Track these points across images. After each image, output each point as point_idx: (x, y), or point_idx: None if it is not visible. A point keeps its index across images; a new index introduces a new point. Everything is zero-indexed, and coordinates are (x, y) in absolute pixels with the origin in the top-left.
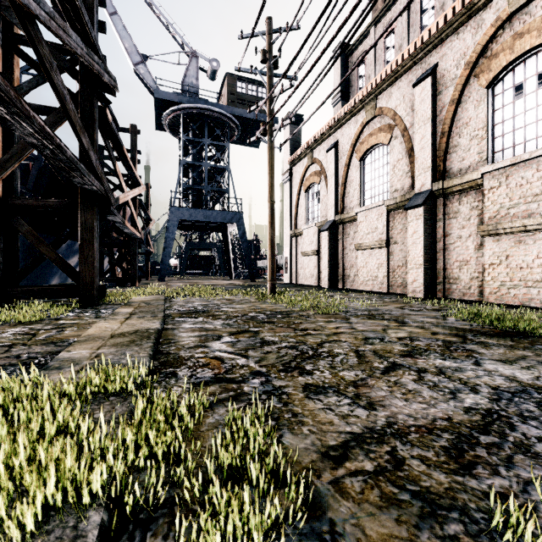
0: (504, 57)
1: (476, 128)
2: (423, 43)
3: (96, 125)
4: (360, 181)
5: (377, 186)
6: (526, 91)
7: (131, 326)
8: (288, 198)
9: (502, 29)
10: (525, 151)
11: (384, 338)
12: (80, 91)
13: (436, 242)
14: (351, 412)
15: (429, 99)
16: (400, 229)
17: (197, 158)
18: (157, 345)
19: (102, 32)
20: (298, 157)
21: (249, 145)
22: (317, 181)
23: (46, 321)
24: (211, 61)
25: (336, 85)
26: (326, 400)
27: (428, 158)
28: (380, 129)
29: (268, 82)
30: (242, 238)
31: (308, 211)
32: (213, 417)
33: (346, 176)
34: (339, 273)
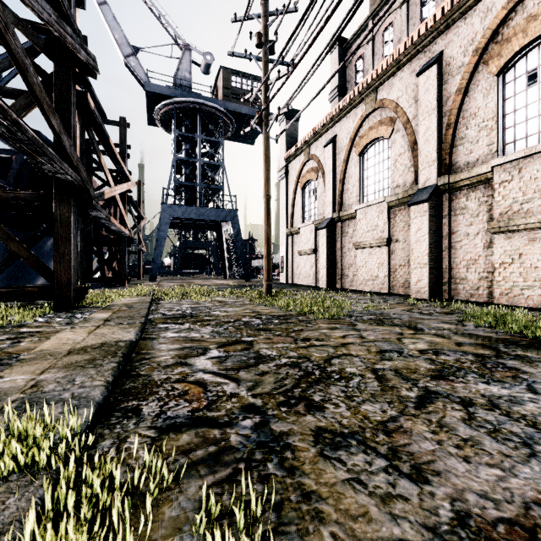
0: (516, 41)
1: (485, 118)
2: (427, 30)
3: (74, 109)
4: (359, 177)
5: (377, 182)
6: (540, 77)
7: (99, 337)
8: (284, 196)
9: (514, 11)
10: (539, 142)
11: (403, 350)
12: (54, 71)
13: (441, 240)
14: (392, 489)
15: (434, 89)
16: (403, 226)
17: (190, 154)
18: (123, 364)
19: (80, 8)
20: (294, 153)
21: (244, 141)
22: (314, 178)
23: (6, 329)
24: (205, 54)
25: (333, 80)
26: (350, 462)
27: (432, 151)
28: (381, 122)
29: (263, 68)
30: (237, 236)
31: (305, 209)
32: (178, 504)
33: (345, 172)
34: (337, 273)
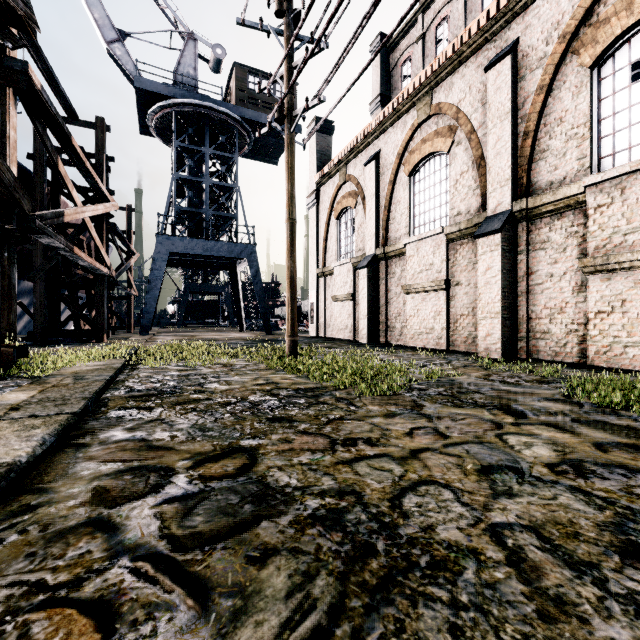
0: (618, 21)
1: (575, 124)
2: (498, 11)
3: None
4: (409, 203)
5: (432, 209)
6: None
7: None
8: (314, 227)
9: None
10: None
11: (520, 466)
12: None
13: (517, 282)
14: None
15: (508, 86)
16: (465, 265)
17: (196, 173)
18: None
19: None
20: (327, 173)
21: (265, 160)
22: (352, 204)
23: None
24: (214, 47)
25: (375, 87)
26: None
27: (506, 168)
28: (437, 132)
29: (285, 45)
30: (255, 278)
31: (340, 243)
32: None
33: (391, 197)
34: (381, 324)
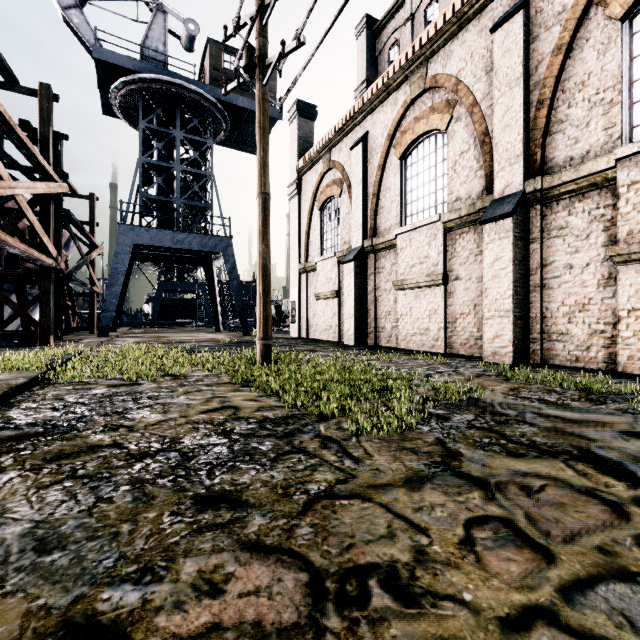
0: None
1: (601, 88)
2: None
3: None
4: (401, 189)
5: (426, 196)
6: None
7: None
8: (296, 219)
9: None
10: None
11: None
12: None
13: (529, 275)
14: None
15: (519, 47)
16: (466, 257)
17: (165, 158)
18: None
19: None
20: (310, 160)
21: (243, 149)
22: (336, 193)
23: None
24: (186, 21)
25: (360, 72)
26: None
27: (516, 142)
28: (433, 108)
29: None
30: (231, 274)
31: (324, 236)
32: None
33: (380, 183)
34: (369, 324)
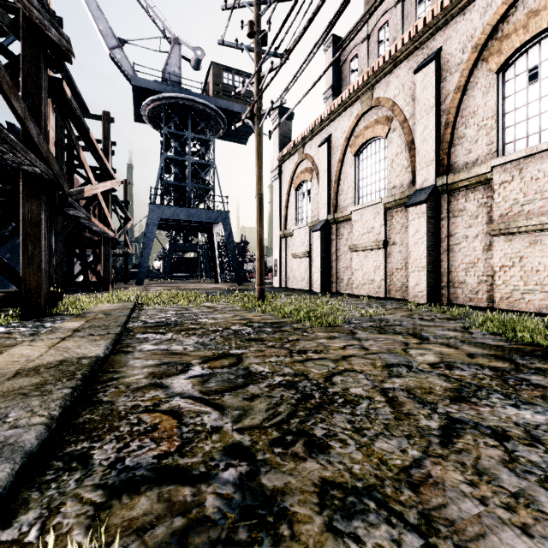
0: (517, 37)
1: (484, 117)
2: (425, 26)
3: (45, 96)
4: (355, 178)
5: (373, 183)
6: (541, 75)
7: (60, 352)
8: (277, 197)
9: (515, 7)
10: (540, 141)
11: (411, 364)
12: (22, 52)
13: (440, 243)
14: None
15: (432, 86)
16: (399, 228)
17: (180, 153)
18: (80, 389)
19: None
20: (288, 153)
21: (236, 141)
22: (308, 178)
23: None
24: (195, 49)
25: (327, 79)
26: (371, 542)
27: (431, 151)
28: (377, 121)
29: (255, 59)
30: (228, 239)
31: (299, 210)
32: None
33: (340, 172)
34: (332, 277)
